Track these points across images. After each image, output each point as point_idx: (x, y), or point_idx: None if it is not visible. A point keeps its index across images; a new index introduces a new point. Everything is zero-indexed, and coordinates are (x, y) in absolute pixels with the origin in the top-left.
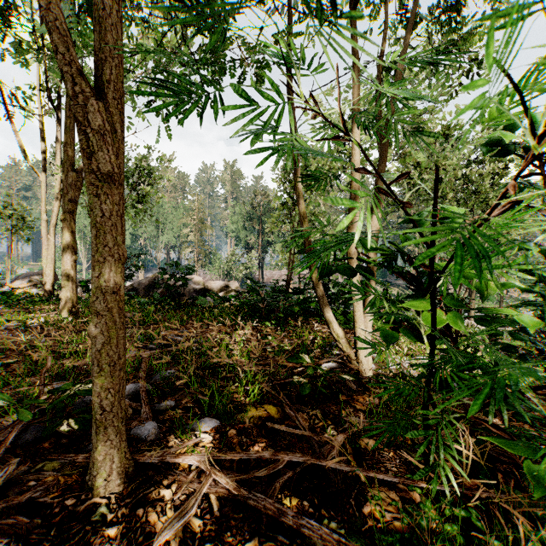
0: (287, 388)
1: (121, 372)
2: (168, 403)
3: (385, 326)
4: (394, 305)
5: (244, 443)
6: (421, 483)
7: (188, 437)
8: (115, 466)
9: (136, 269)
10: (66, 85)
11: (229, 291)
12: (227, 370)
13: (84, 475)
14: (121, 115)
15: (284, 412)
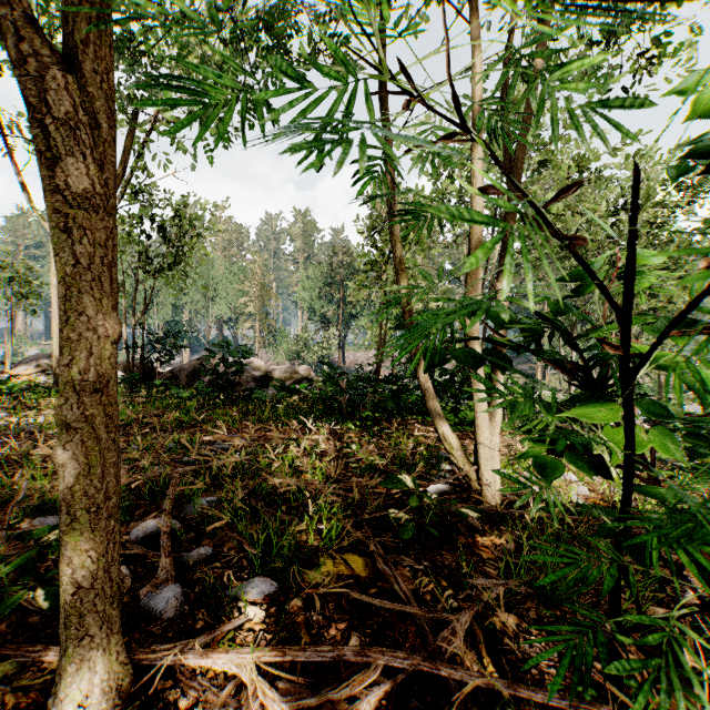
0: (382, 538)
1: (111, 521)
2: (202, 550)
3: (509, 427)
4: (558, 411)
5: (314, 623)
6: (605, 708)
7: (228, 612)
8: (98, 678)
9: (175, 350)
10: (5, 37)
11: (300, 379)
12: (292, 497)
13: (51, 687)
14: (109, 98)
15: (375, 565)
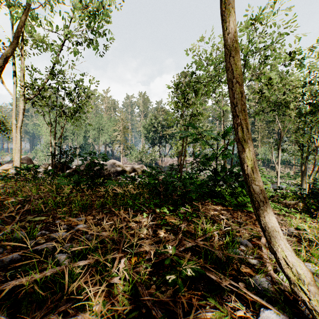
0: None
1: None
2: None
3: None
4: None
5: None
6: None
7: None
8: None
9: (74, 156)
10: None
11: (139, 171)
12: None
13: None
14: None
15: None
